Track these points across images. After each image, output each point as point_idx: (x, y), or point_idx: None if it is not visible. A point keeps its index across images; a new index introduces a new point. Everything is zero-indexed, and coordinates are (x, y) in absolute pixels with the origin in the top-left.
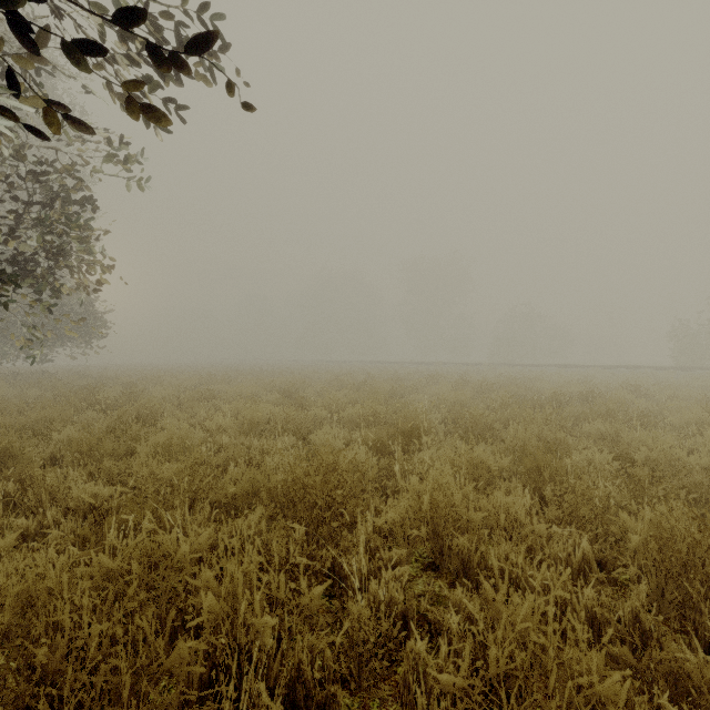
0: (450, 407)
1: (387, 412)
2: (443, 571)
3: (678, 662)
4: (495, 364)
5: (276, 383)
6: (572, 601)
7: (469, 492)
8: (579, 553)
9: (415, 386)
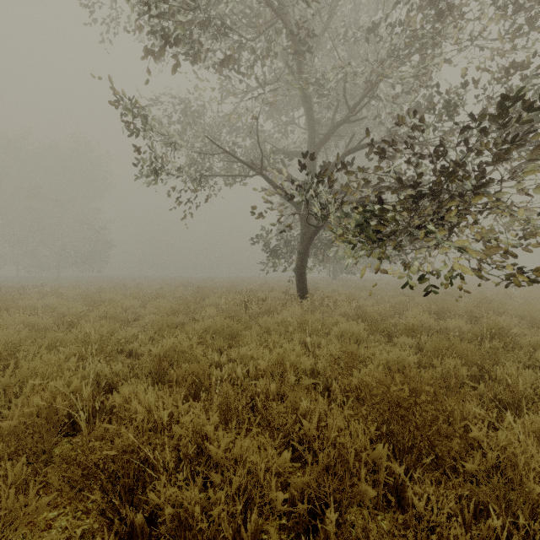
0: None
1: None
2: None
3: None
4: None
5: None
6: None
7: None
8: None
9: None
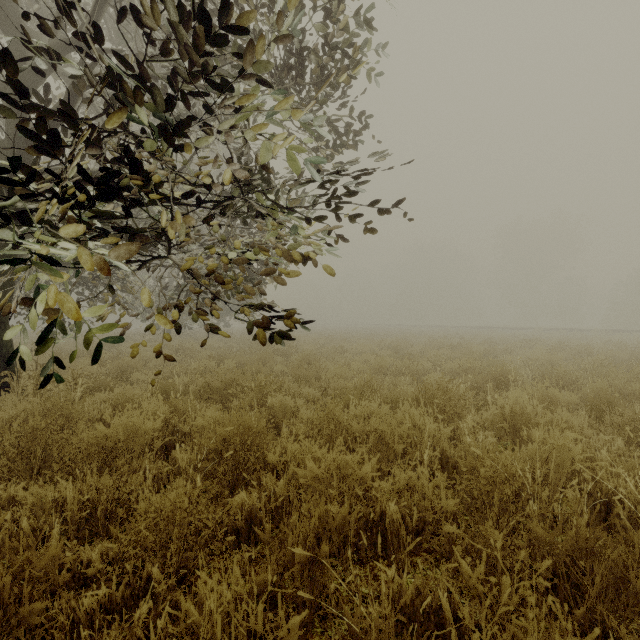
0: (541, 366)
1: (481, 365)
2: (519, 452)
3: (634, 470)
4: (607, 330)
5: (384, 343)
6: (594, 458)
7: (540, 410)
8: (615, 447)
9: (509, 349)
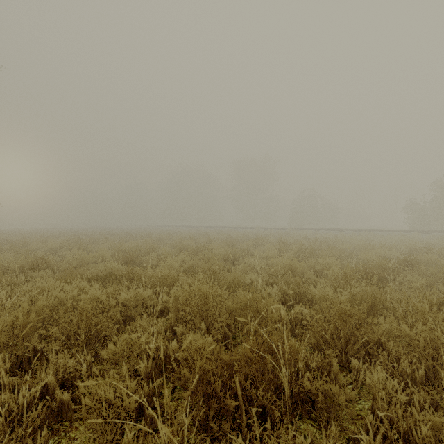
0: (286, 277)
1: (222, 295)
2: None
3: None
4: (296, 228)
5: (128, 247)
6: None
7: None
8: None
9: (245, 248)
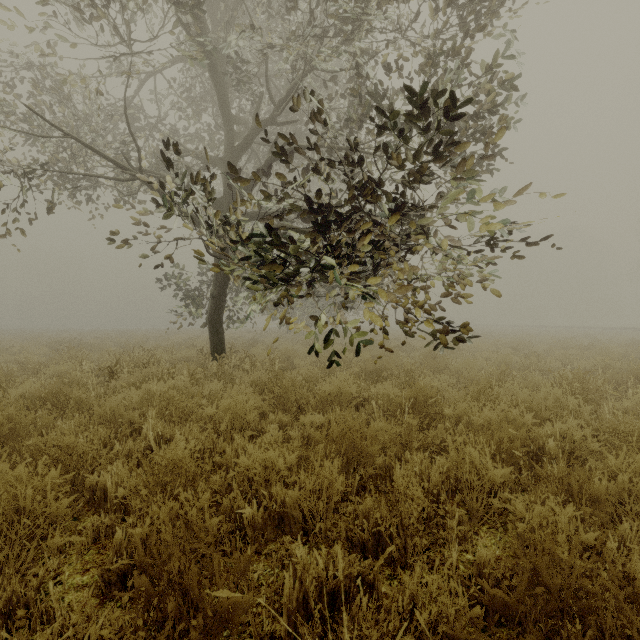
0: None
1: (621, 365)
2: None
3: None
4: None
5: (500, 343)
6: None
7: None
8: None
9: None
